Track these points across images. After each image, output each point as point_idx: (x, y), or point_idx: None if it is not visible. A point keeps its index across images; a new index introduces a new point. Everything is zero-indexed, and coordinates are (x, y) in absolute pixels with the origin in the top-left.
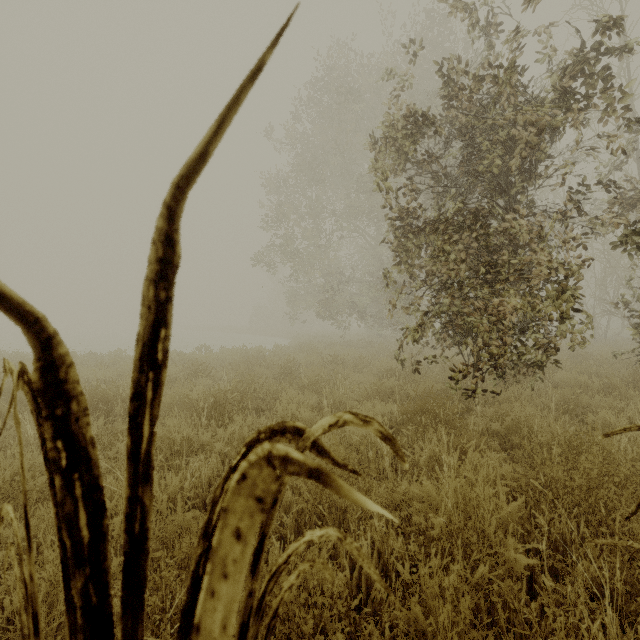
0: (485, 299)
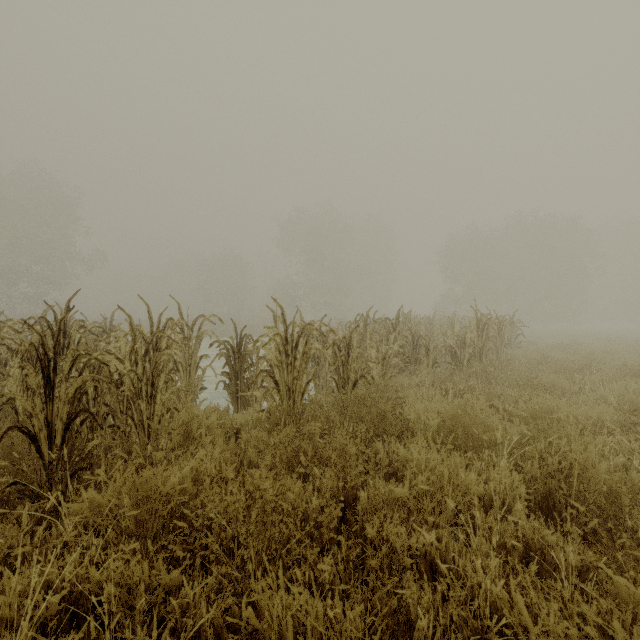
0: None
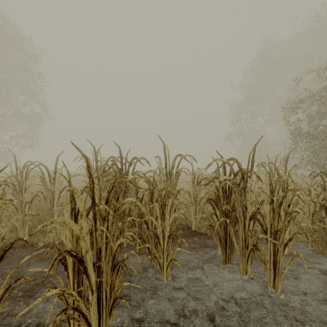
0: (325, 155)
